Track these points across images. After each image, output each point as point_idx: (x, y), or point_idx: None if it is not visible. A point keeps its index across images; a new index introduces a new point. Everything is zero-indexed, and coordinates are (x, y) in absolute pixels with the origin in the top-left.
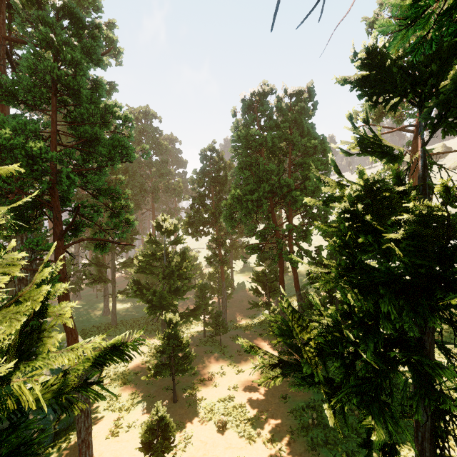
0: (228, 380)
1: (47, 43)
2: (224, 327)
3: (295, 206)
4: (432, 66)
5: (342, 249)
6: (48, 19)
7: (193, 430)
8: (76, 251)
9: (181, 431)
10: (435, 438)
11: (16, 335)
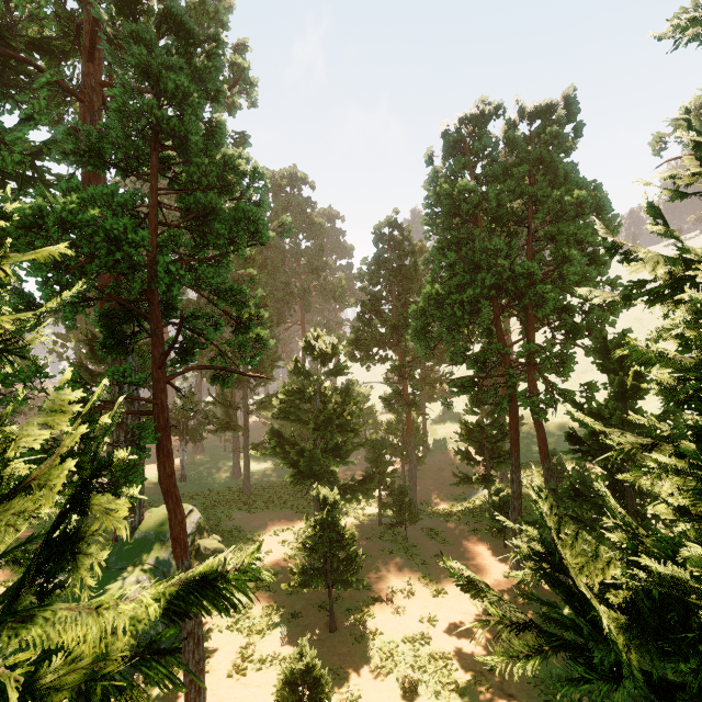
0: (419, 606)
1: (143, 72)
2: (412, 513)
3: (541, 310)
4: None
5: (699, 398)
6: (144, 35)
7: (362, 686)
8: (198, 384)
9: (341, 685)
10: None
11: (43, 541)
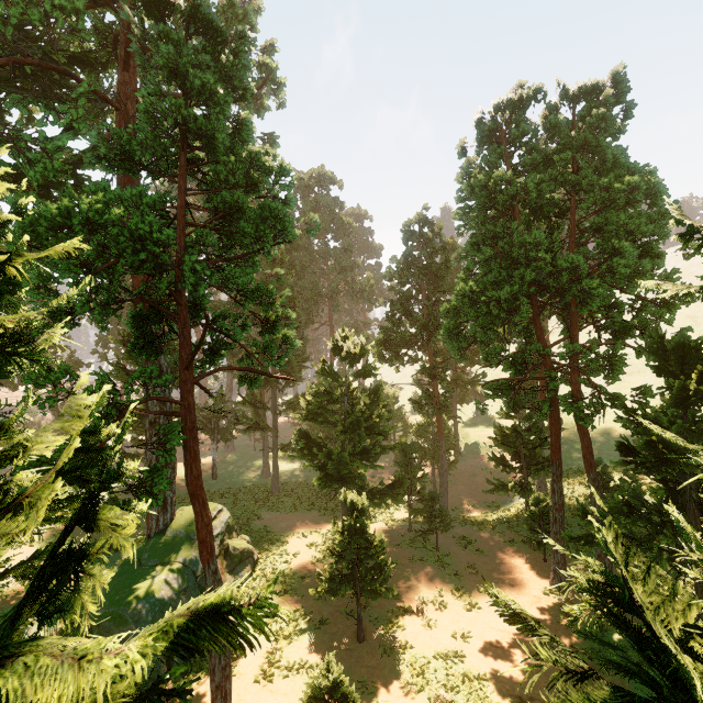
0: (451, 620)
1: (171, 72)
2: (444, 520)
3: (586, 307)
4: None
5: None
6: (172, 35)
7: (391, 702)
8: (229, 383)
9: (369, 700)
10: None
11: (48, 558)
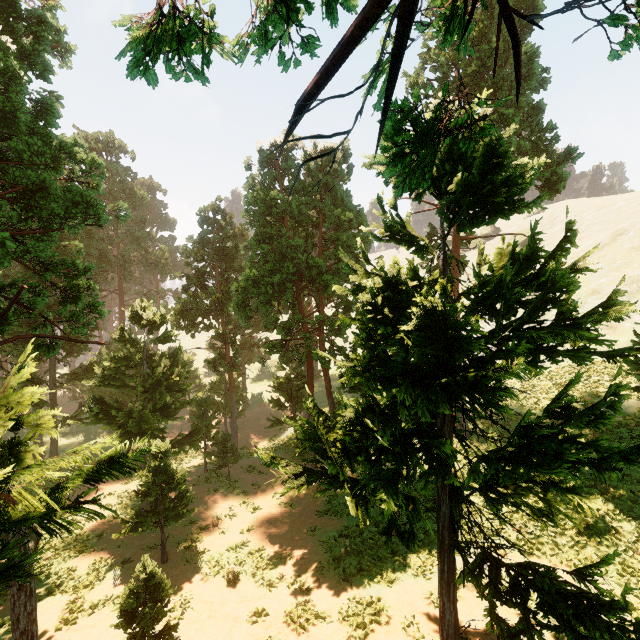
0: (240, 523)
1: None
2: (234, 455)
3: (326, 292)
4: (446, 165)
5: (366, 341)
6: None
7: (194, 591)
8: None
9: (175, 597)
10: (453, 523)
11: None
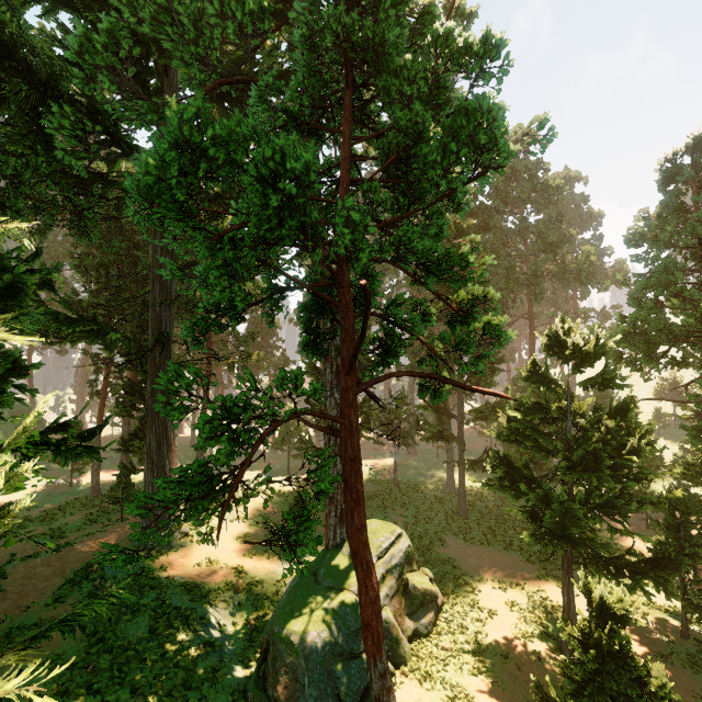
0: None
1: None
2: None
3: None
4: None
5: None
6: None
7: None
8: (411, 384)
9: None
10: None
11: None
